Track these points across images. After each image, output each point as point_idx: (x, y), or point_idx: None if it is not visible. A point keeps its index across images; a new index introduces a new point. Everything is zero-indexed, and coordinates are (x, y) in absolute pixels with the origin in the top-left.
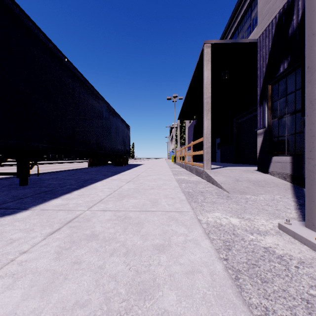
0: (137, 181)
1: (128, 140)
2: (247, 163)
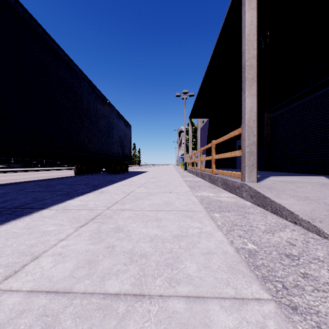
0: (109, 221)
1: (128, 141)
2: (285, 171)
